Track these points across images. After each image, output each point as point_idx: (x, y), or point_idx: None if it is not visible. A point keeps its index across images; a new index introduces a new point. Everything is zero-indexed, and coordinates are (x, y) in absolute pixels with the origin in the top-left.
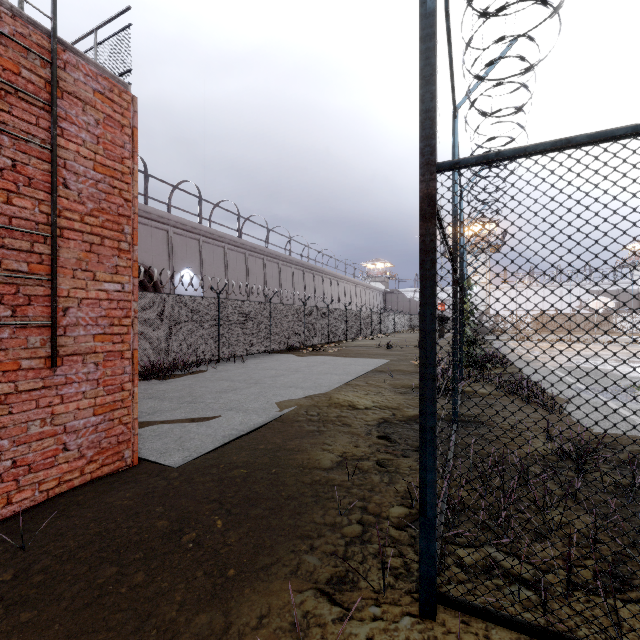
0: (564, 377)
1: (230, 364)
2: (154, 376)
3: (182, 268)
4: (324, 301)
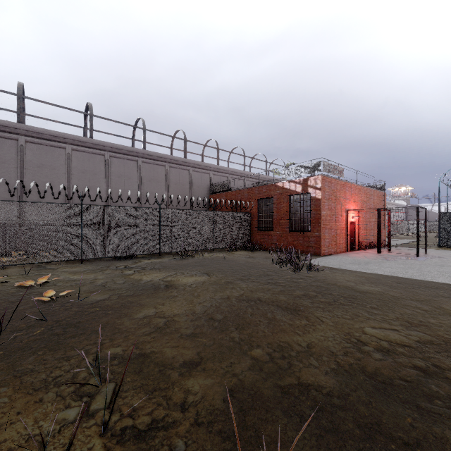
0: None
1: None
2: None
3: None
4: None
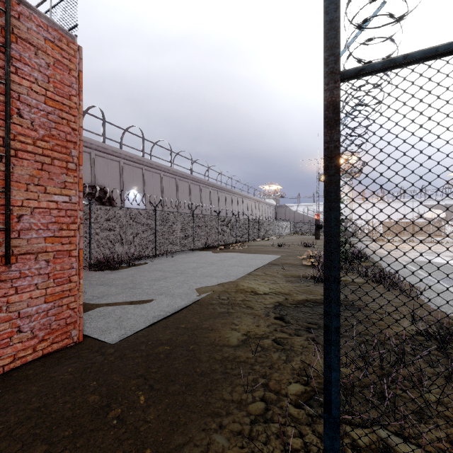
0: (413, 269)
1: (163, 258)
2: (107, 267)
3: (130, 189)
4: (232, 212)
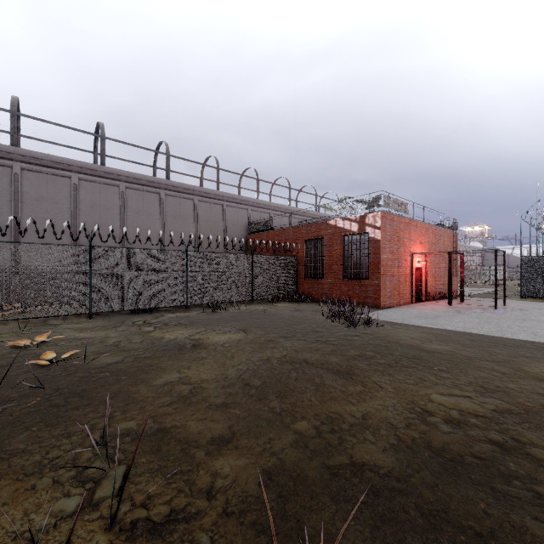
0: None
1: None
2: None
3: None
4: None
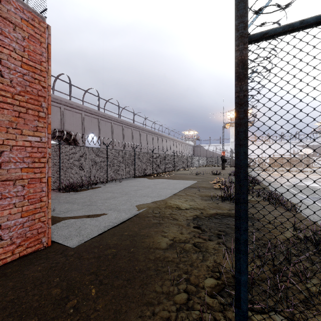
0: (292, 191)
1: (113, 183)
2: (72, 190)
3: (89, 133)
4: (163, 150)
